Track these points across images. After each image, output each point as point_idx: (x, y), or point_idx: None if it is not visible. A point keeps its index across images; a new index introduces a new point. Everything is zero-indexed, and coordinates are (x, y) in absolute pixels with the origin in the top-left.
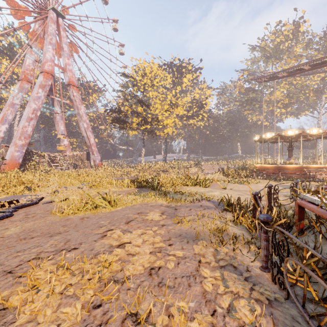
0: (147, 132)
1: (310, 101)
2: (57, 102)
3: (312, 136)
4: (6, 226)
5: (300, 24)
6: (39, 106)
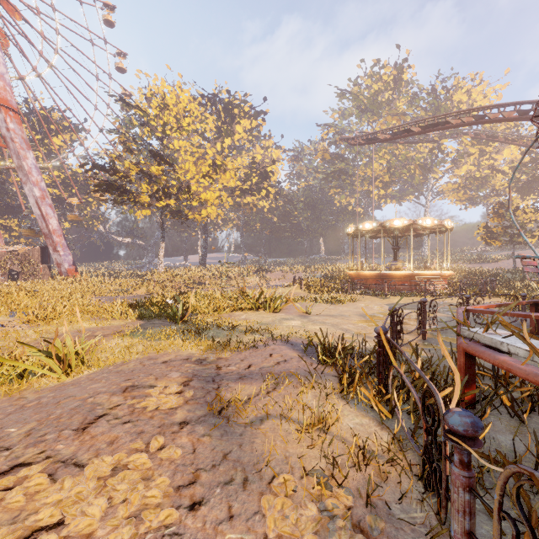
0: (171, 212)
1: (416, 181)
2: None
3: (423, 230)
4: None
5: (403, 69)
6: None
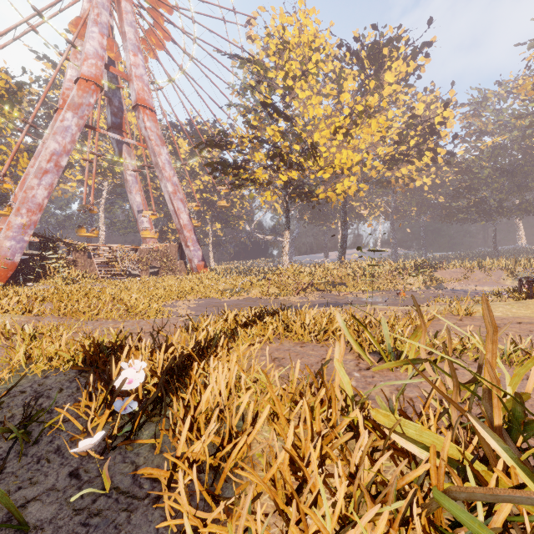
0: (298, 193)
1: None
2: (128, 150)
3: None
4: None
5: None
6: (66, 147)
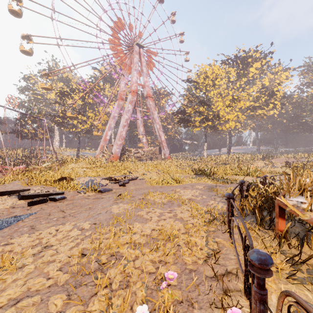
0: (209, 127)
1: None
2: (139, 111)
3: None
4: (129, 186)
5: None
6: (129, 116)
